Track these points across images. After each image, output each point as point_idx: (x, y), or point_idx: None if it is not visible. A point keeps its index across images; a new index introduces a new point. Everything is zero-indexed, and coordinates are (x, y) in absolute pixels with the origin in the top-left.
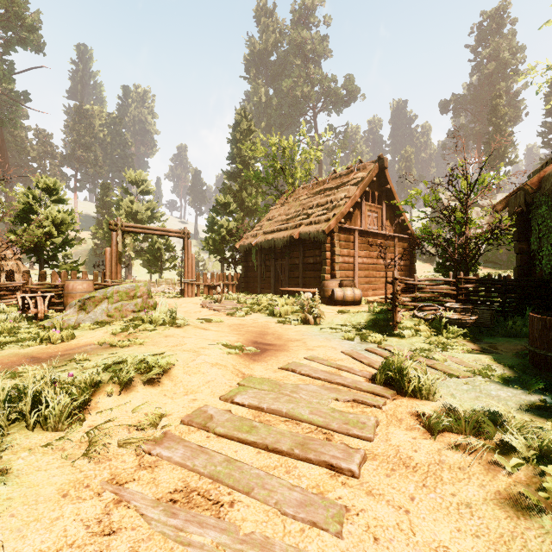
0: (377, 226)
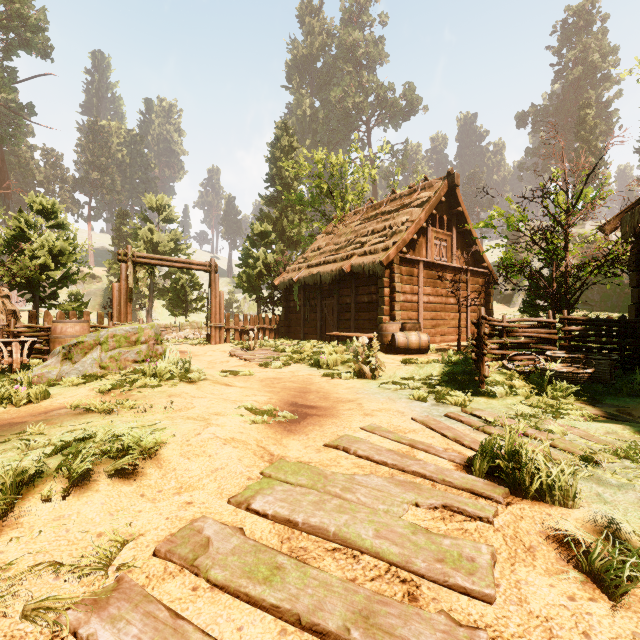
0: (446, 257)
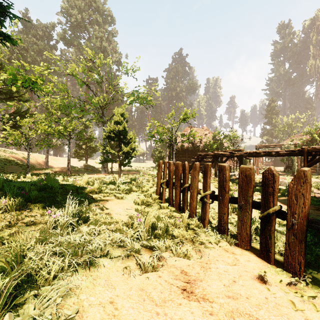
0: None
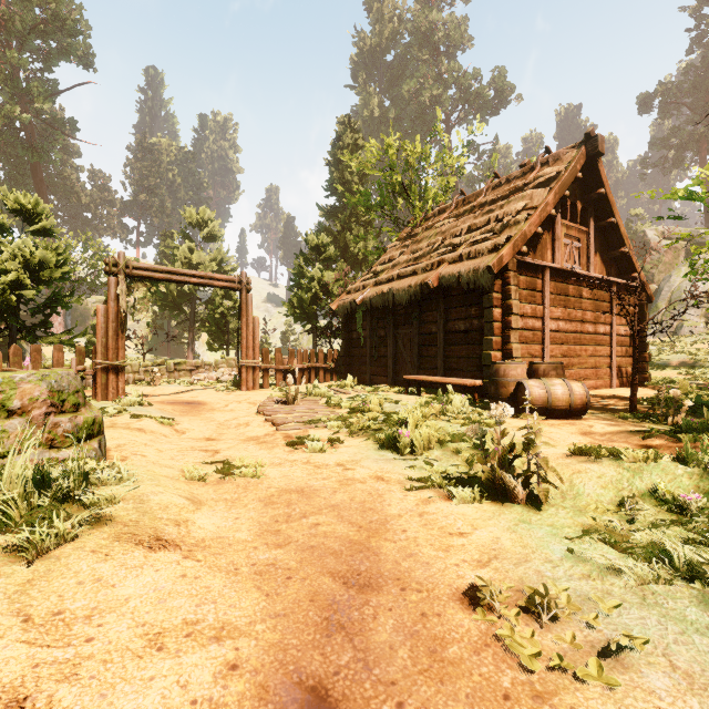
0: (579, 264)
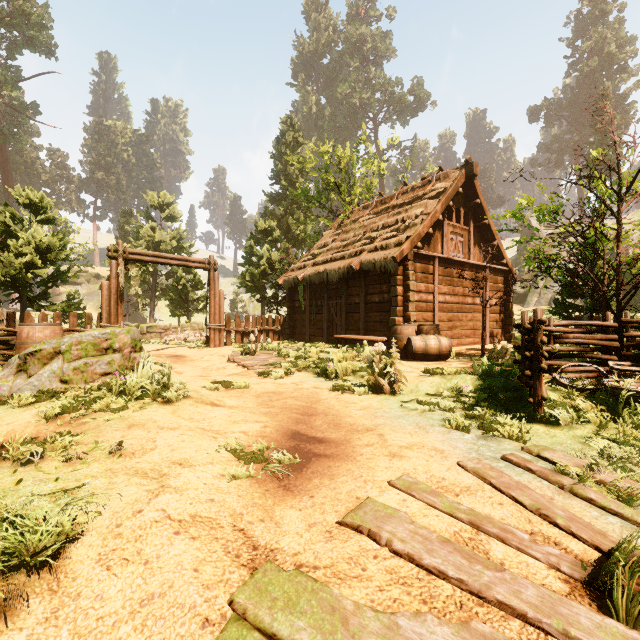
0: (462, 253)
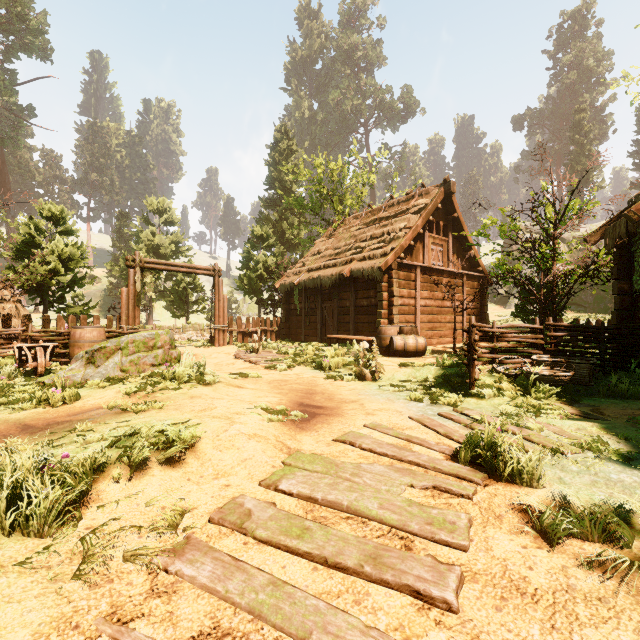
0: (442, 262)
